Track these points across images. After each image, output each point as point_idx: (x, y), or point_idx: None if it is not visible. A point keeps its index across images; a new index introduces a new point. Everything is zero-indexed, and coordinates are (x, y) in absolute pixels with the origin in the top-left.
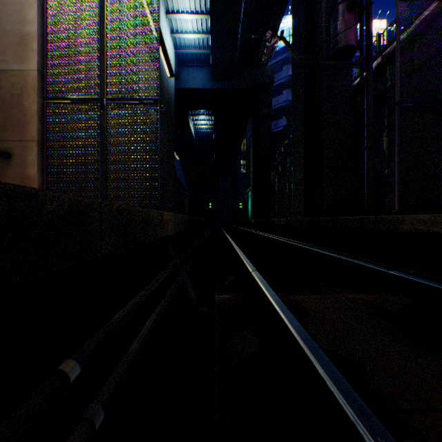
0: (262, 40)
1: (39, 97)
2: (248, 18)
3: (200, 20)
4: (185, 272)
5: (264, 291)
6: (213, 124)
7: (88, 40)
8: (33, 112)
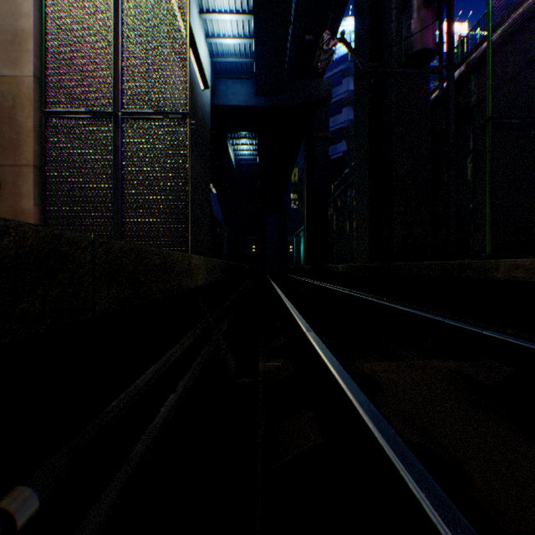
0: (317, 42)
1: (37, 111)
2: (300, 19)
3: (241, 21)
4: (220, 333)
5: (323, 358)
6: (257, 150)
7: (99, 38)
8: (29, 129)
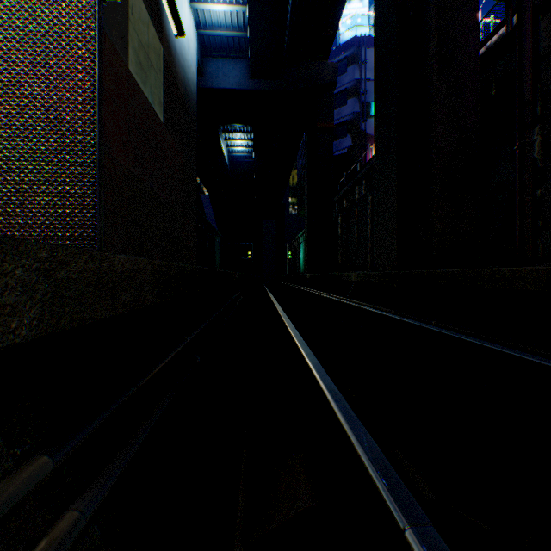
0: None
1: None
2: None
3: None
4: None
5: None
6: (252, 146)
7: None
8: None
